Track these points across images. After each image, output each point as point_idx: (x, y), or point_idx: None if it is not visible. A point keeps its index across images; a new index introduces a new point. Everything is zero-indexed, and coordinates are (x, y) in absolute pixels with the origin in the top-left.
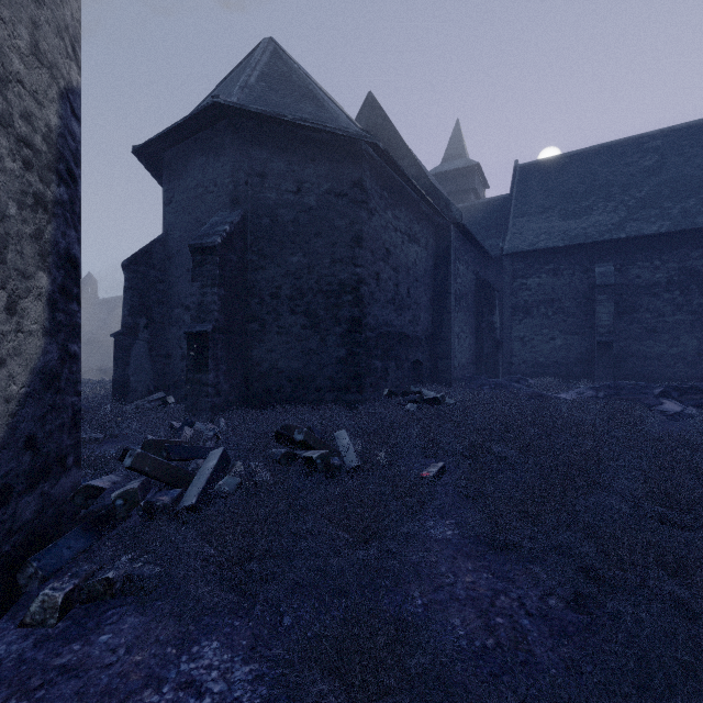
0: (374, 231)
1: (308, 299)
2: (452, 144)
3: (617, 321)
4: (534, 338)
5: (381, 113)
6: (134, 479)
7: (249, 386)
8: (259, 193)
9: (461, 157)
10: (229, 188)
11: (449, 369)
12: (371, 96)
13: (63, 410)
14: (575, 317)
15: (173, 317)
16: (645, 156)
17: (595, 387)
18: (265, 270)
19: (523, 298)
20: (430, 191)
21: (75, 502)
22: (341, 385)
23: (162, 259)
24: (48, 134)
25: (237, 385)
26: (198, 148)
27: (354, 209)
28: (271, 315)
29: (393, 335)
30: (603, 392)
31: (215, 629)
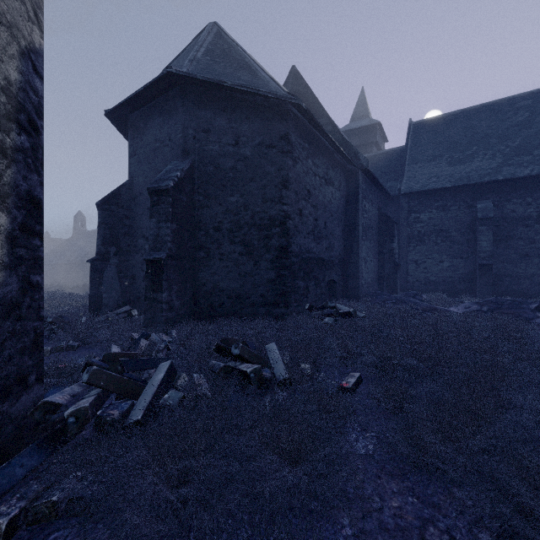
0: (297, 175)
1: (244, 231)
2: (358, 107)
3: (495, 247)
4: (426, 261)
5: (303, 82)
6: (95, 387)
7: (197, 302)
8: (205, 146)
9: (366, 117)
10: (180, 142)
11: (358, 287)
12: (295, 69)
13: (24, 334)
14: (459, 244)
15: (136, 246)
16: (517, 113)
17: (480, 302)
18: (209, 208)
19: (417, 229)
20: (342, 144)
21: (34, 417)
22: (270, 301)
23: (128, 200)
24: (8, 87)
25: (187, 301)
26: (156, 111)
27: (281, 158)
28: (214, 245)
29: (313, 260)
30: (486, 306)
31: None
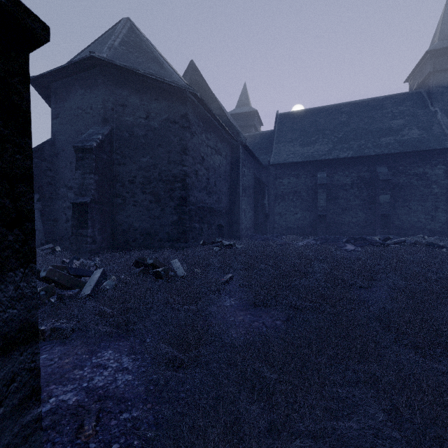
0: (194, 145)
1: (153, 184)
2: (241, 97)
3: (328, 204)
4: (286, 213)
5: (199, 74)
6: None
7: (115, 238)
8: (121, 117)
9: (247, 105)
10: (100, 111)
11: (239, 230)
12: (193, 62)
13: None
14: (307, 202)
15: (59, 194)
16: (342, 115)
17: (316, 238)
18: (125, 165)
19: (280, 190)
20: (228, 124)
21: None
22: (174, 237)
23: (50, 155)
24: None
25: (107, 237)
26: (78, 83)
27: (182, 131)
28: (129, 194)
29: (206, 209)
30: (319, 241)
31: (109, 347)
